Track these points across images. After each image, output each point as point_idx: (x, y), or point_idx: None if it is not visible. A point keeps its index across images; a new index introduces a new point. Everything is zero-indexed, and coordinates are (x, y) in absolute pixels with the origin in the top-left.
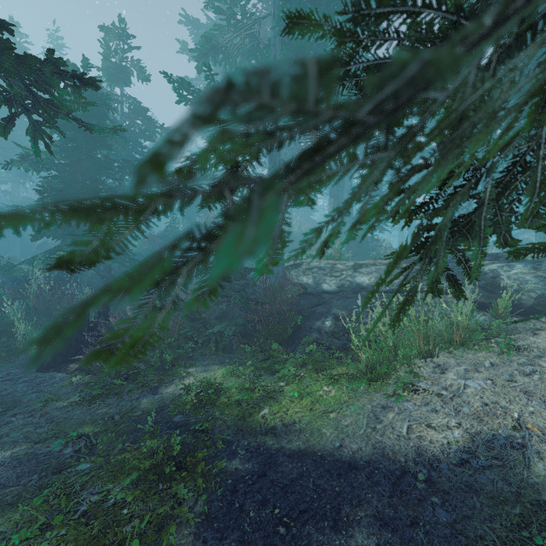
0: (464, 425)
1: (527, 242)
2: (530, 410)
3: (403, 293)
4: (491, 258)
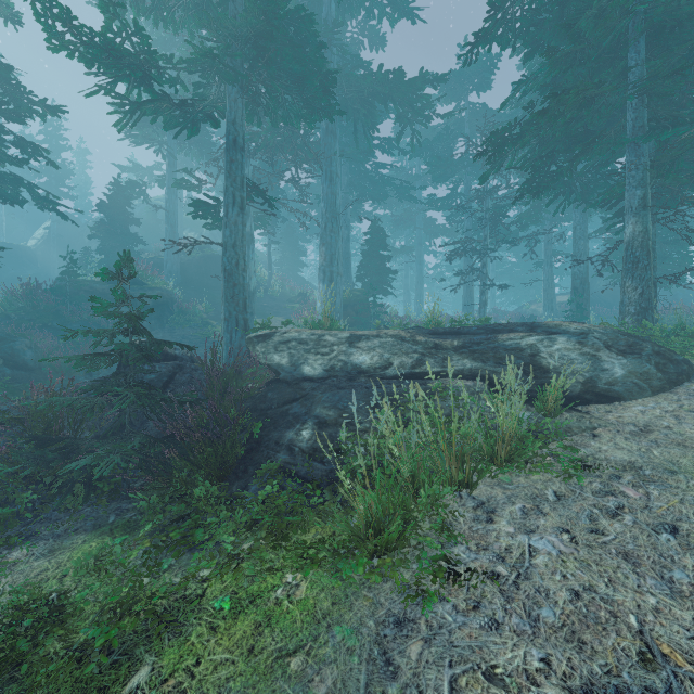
0: (556, 665)
1: (535, 314)
2: (651, 605)
3: (419, 378)
4: (527, 329)
